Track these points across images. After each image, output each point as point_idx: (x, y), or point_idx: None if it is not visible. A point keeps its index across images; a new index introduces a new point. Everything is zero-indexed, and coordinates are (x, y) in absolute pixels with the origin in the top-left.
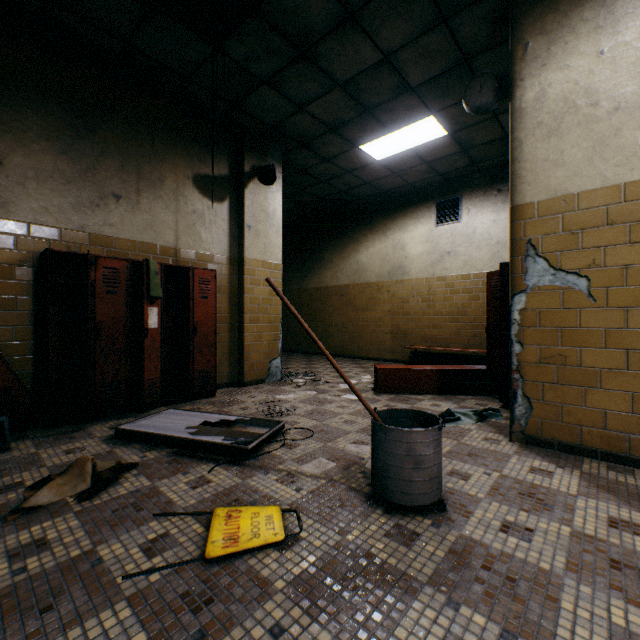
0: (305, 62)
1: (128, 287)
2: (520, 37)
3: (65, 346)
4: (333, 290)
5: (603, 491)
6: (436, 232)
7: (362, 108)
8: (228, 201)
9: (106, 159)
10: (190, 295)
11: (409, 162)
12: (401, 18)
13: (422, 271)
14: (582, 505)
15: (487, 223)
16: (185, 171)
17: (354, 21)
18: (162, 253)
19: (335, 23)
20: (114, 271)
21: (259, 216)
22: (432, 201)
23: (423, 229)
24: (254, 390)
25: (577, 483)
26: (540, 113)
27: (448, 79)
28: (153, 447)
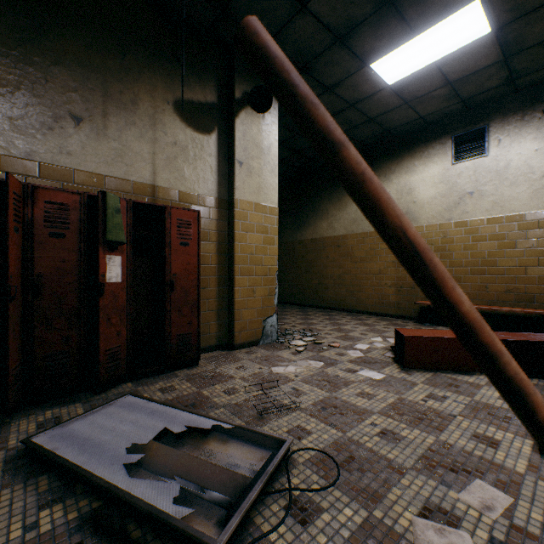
0: None
1: (81, 229)
2: None
3: (4, 305)
4: (329, 241)
5: None
6: (453, 171)
7: None
8: (216, 133)
9: (62, 71)
10: (165, 241)
11: (428, 84)
12: None
13: (435, 216)
14: None
15: (526, 153)
16: (164, 94)
17: None
18: (135, 191)
19: None
20: (61, 207)
21: (252, 151)
22: (448, 136)
23: (436, 169)
24: (245, 356)
25: None
26: None
27: None
28: (65, 490)
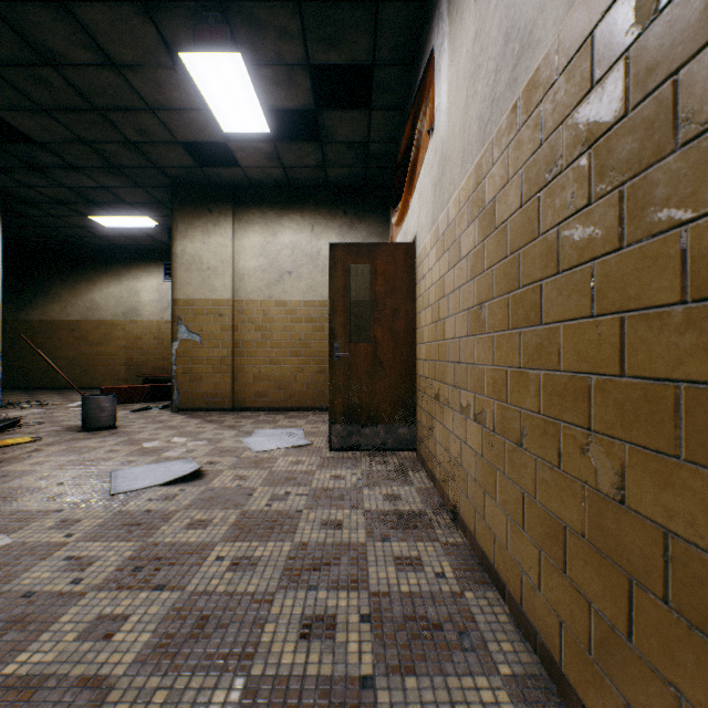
0: (36, 171)
1: None
2: (176, 219)
3: None
4: (63, 324)
5: (191, 418)
6: (165, 286)
7: (89, 200)
8: None
9: None
10: None
11: (137, 233)
12: (112, 178)
13: (154, 315)
14: (177, 421)
15: None
16: None
17: (78, 170)
18: None
19: (63, 166)
20: None
21: None
22: (162, 261)
23: (155, 282)
24: None
25: (184, 417)
26: (184, 259)
27: (153, 206)
28: None
